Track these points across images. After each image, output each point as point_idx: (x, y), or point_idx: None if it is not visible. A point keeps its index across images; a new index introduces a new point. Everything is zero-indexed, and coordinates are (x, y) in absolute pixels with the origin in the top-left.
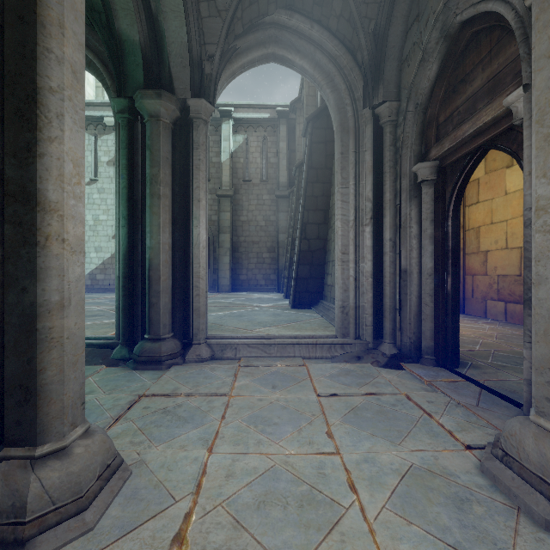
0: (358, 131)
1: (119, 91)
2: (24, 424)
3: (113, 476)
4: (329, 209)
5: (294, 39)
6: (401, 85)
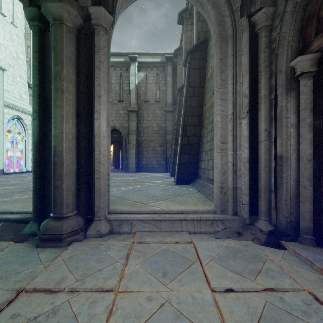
0: (236, 39)
1: (30, 2)
2: None
3: None
4: (202, 115)
5: None
6: None
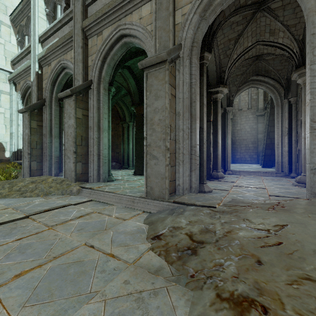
0: (282, 106)
1: None
2: (216, 168)
3: (224, 178)
4: None
5: (258, 83)
6: (297, 92)
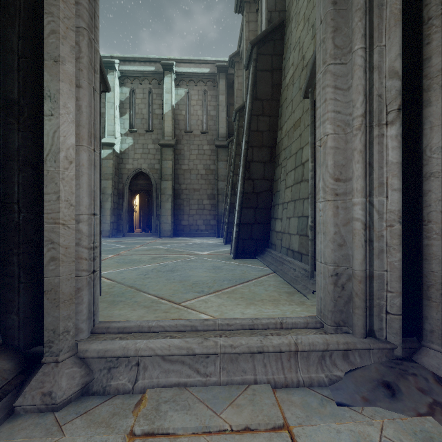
0: None
1: None
2: None
3: None
4: (276, 145)
5: None
6: None
